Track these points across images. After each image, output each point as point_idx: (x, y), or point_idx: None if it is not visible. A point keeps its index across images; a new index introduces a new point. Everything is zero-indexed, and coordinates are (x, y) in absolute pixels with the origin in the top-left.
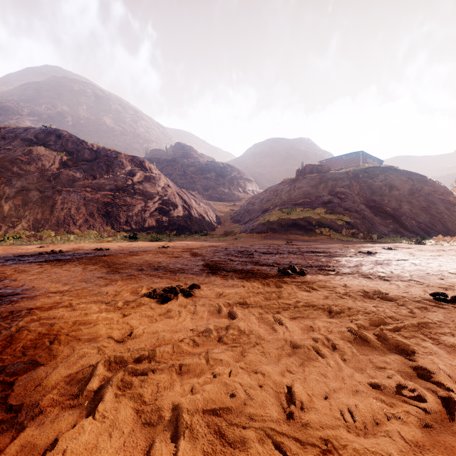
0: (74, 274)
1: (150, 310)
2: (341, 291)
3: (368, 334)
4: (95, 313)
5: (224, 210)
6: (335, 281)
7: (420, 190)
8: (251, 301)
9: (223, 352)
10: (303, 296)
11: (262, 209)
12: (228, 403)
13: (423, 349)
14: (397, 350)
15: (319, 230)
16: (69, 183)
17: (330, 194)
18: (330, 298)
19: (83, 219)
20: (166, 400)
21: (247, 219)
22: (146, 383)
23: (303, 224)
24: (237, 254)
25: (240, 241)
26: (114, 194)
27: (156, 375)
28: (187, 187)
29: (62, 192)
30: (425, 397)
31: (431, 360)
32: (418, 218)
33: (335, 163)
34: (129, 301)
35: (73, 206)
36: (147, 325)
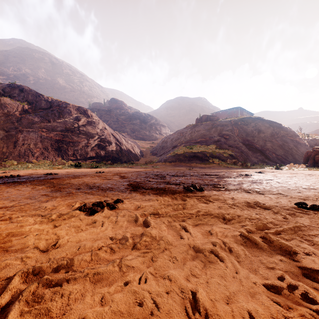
0: (23, 193)
1: (79, 221)
2: (230, 203)
3: (256, 237)
4: (30, 225)
5: (145, 146)
6: (225, 195)
7: (277, 133)
8: (162, 212)
9: (135, 258)
10: (203, 206)
11: (172, 146)
12: (135, 315)
13: (303, 250)
14: (281, 251)
15: (212, 160)
16: (29, 125)
17: (219, 136)
18: (223, 208)
19: (40, 152)
20: (73, 315)
21: (162, 153)
22: (57, 296)
23: (200, 156)
24: (154, 176)
25: (156, 167)
26: (64, 134)
27: (69, 286)
28: (119, 130)
29: (23, 132)
30: (315, 298)
31: (312, 261)
32: (277, 152)
33: (222, 115)
34: (62, 214)
35: (32, 142)
36: (72, 235)
